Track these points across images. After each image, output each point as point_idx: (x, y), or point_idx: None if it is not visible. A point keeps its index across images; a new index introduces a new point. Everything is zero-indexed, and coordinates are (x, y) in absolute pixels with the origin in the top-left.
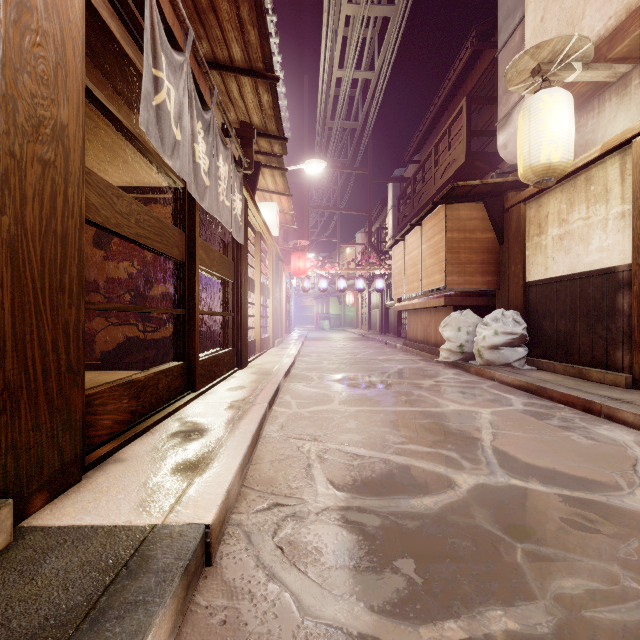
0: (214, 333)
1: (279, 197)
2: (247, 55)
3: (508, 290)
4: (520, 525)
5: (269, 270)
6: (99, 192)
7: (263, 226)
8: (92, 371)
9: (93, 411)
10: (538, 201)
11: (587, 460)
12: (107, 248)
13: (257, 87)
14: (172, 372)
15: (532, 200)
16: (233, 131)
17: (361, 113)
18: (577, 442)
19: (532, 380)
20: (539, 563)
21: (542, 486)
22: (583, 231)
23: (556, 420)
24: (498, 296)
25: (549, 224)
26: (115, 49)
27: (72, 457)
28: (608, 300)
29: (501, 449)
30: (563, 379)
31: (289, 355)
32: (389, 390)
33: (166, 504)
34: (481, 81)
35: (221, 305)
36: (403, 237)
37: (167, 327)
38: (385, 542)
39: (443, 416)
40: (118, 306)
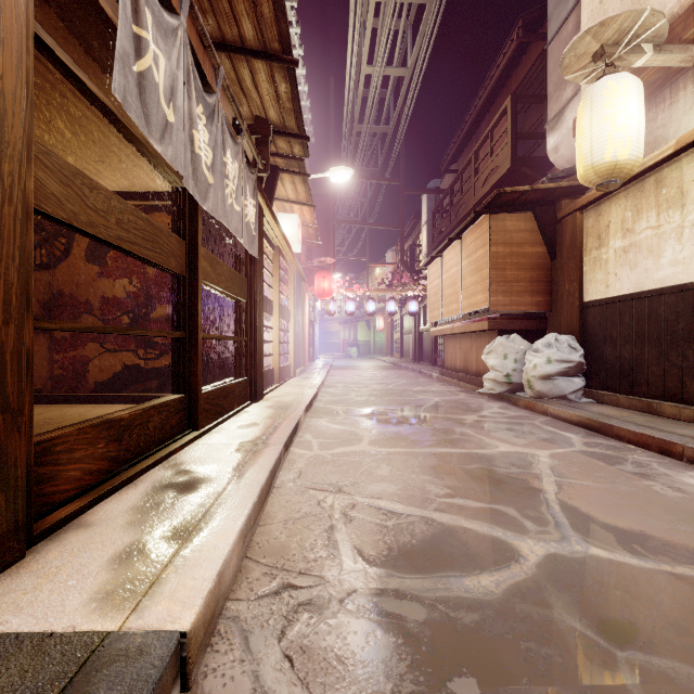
0: (225, 361)
1: (301, 208)
2: (260, 33)
3: (561, 312)
4: (615, 619)
5: (290, 290)
6: (62, 179)
7: (282, 240)
8: (84, 404)
9: (53, 460)
10: (597, 209)
11: (681, 519)
12: (102, 263)
13: (273, 74)
14: (167, 407)
15: (590, 208)
16: (244, 124)
17: (393, 116)
18: (662, 494)
19: (594, 415)
20: (655, 685)
21: (632, 558)
22: (653, 242)
23: (630, 465)
24: (549, 319)
25: (611, 235)
26: (88, 4)
27: (10, 527)
28: (684, 322)
29: (570, 504)
30: (630, 414)
31: (312, 386)
32: (427, 427)
33: (131, 596)
34: (527, 78)
35: (232, 328)
36: (440, 253)
37: (171, 354)
38: (434, 648)
39: (493, 460)
40: (91, 326)
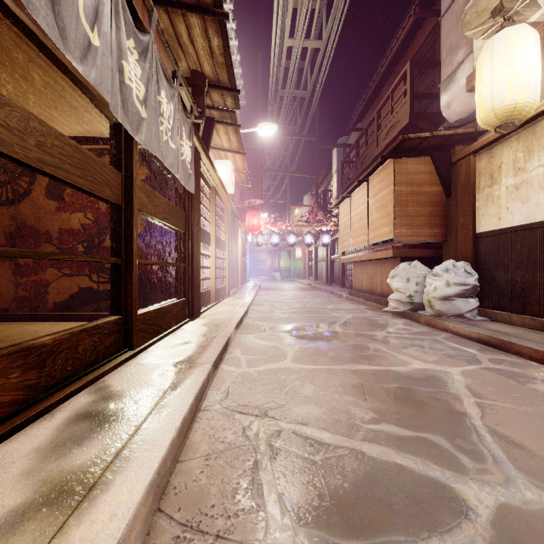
0: (166, 284)
1: (233, 156)
2: None
3: (456, 242)
4: None
5: (225, 225)
6: None
7: (218, 181)
8: (43, 322)
9: None
10: (490, 152)
11: None
12: (59, 199)
13: (206, 28)
14: (100, 330)
15: (483, 151)
16: (180, 71)
17: (310, 83)
18: None
19: (493, 333)
20: None
21: None
22: None
23: (541, 384)
24: (445, 248)
25: (503, 174)
26: None
27: None
28: None
29: (500, 432)
30: (525, 332)
31: (242, 305)
32: (343, 343)
33: None
34: (422, 49)
35: (172, 256)
36: (349, 194)
37: None
38: None
39: (410, 378)
40: (2, 250)
